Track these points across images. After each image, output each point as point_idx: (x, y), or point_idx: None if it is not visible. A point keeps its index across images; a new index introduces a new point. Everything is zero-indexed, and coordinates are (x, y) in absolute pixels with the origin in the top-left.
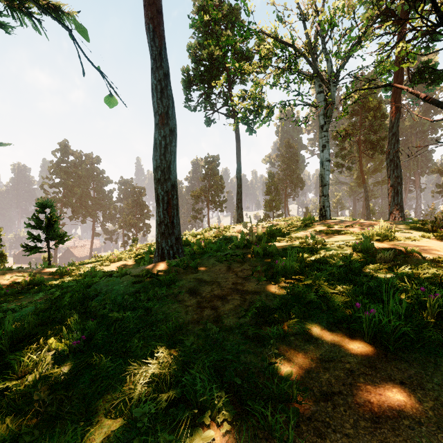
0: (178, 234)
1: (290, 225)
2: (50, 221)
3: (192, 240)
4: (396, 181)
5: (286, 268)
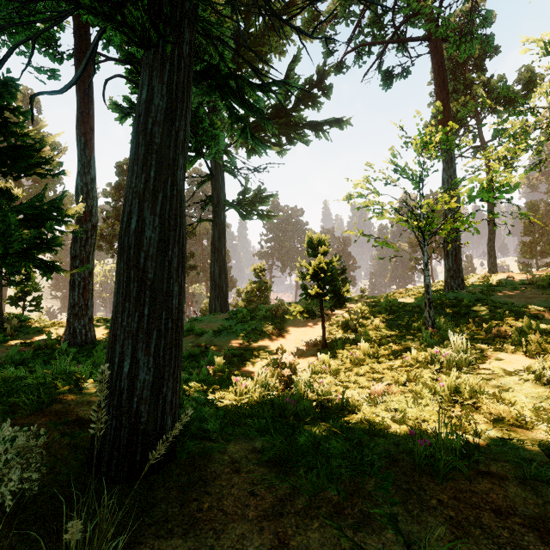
0: (462, 277)
1: None
2: (343, 270)
3: None
4: None
5: None
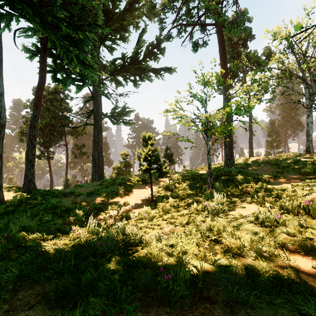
0: (233, 159)
1: (287, 156)
2: (171, 155)
3: None
4: None
5: (284, 165)
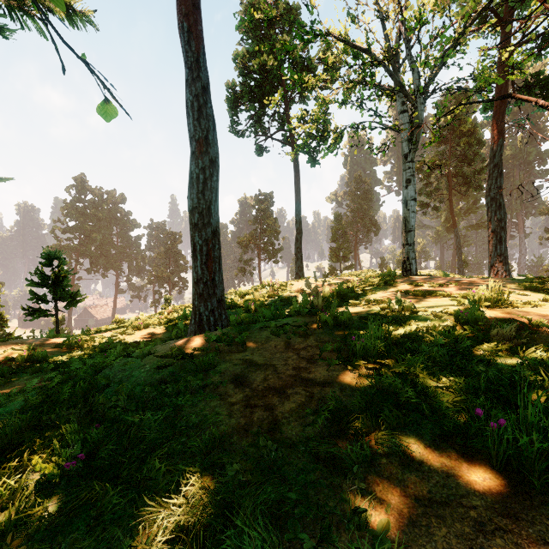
0: (220, 296)
1: (365, 283)
2: (58, 277)
3: (239, 301)
4: (499, 225)
5: (367, 347)
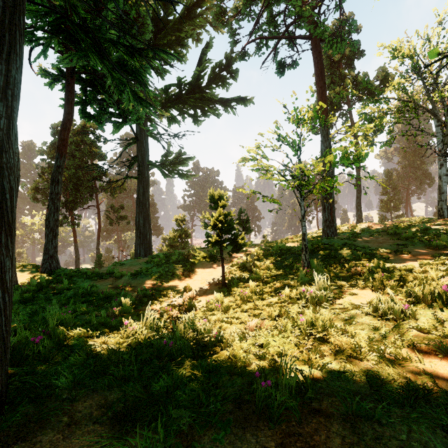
0: (335, 226)
1: (410, 222)
2: (247, 221)
3: None
4: None
5: (407, 235)
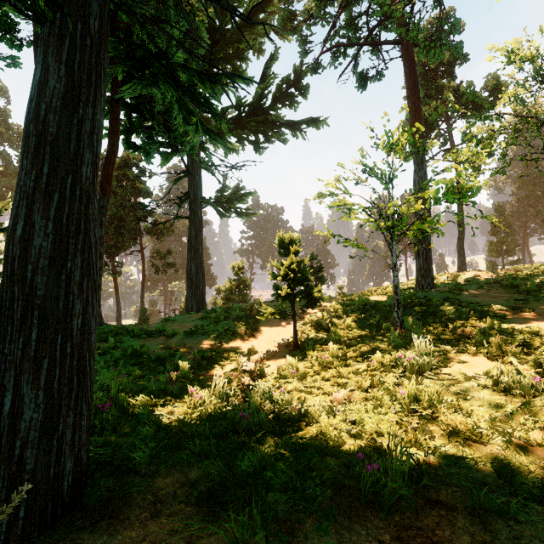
0: (432, 276)
1: (531, 271)
2: (320, 269)
3: None
4: None
5: (528, 288)
